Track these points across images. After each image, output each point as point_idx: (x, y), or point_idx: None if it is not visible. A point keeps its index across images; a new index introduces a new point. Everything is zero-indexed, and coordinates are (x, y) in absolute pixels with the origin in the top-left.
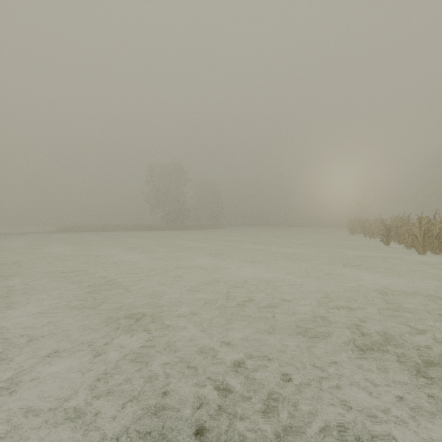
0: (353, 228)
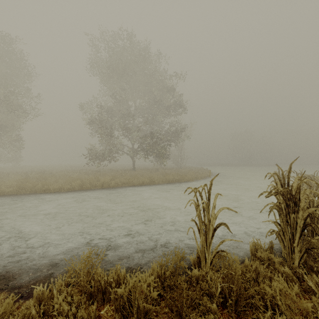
0: None
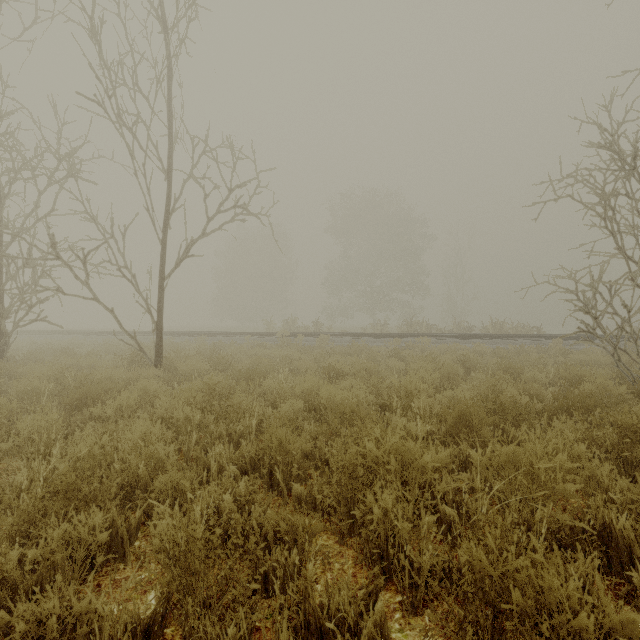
0: None
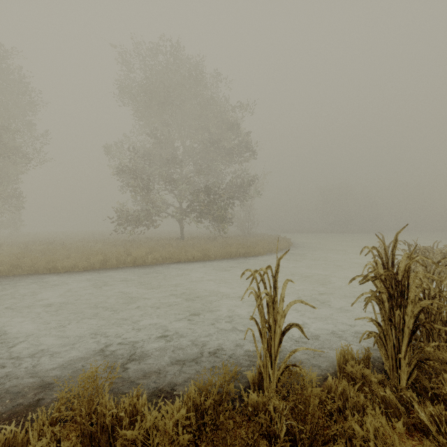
0: None
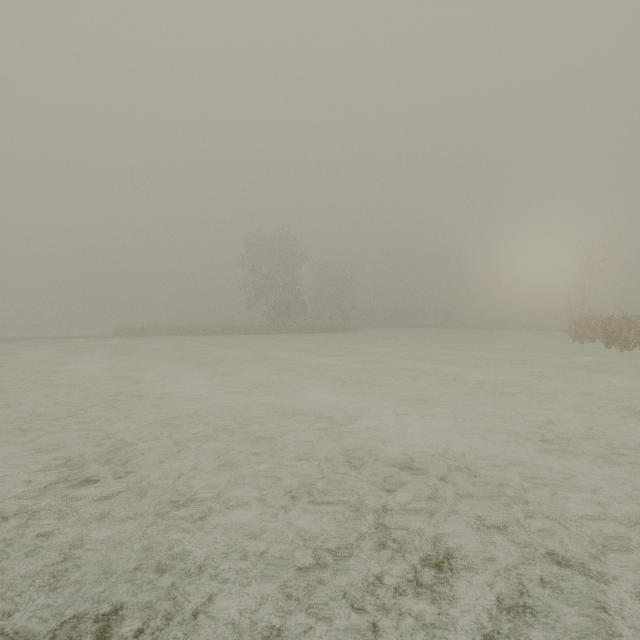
0: (581, 333)
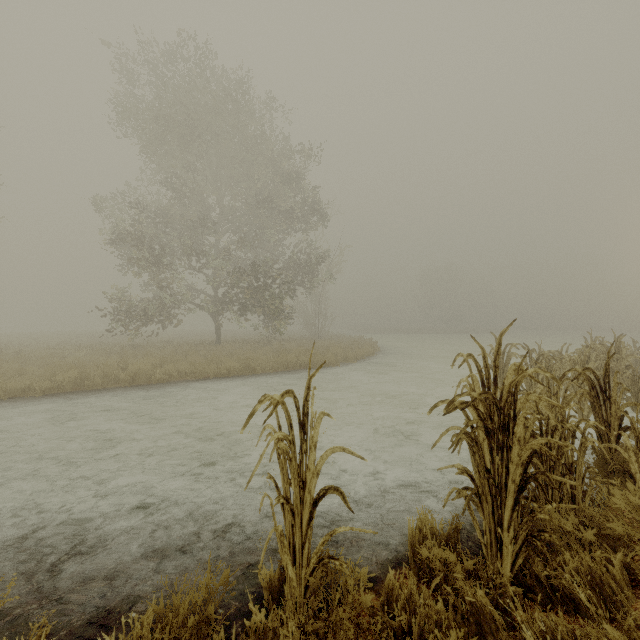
0: None
